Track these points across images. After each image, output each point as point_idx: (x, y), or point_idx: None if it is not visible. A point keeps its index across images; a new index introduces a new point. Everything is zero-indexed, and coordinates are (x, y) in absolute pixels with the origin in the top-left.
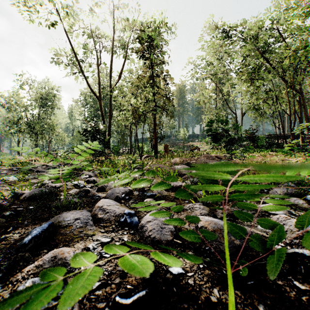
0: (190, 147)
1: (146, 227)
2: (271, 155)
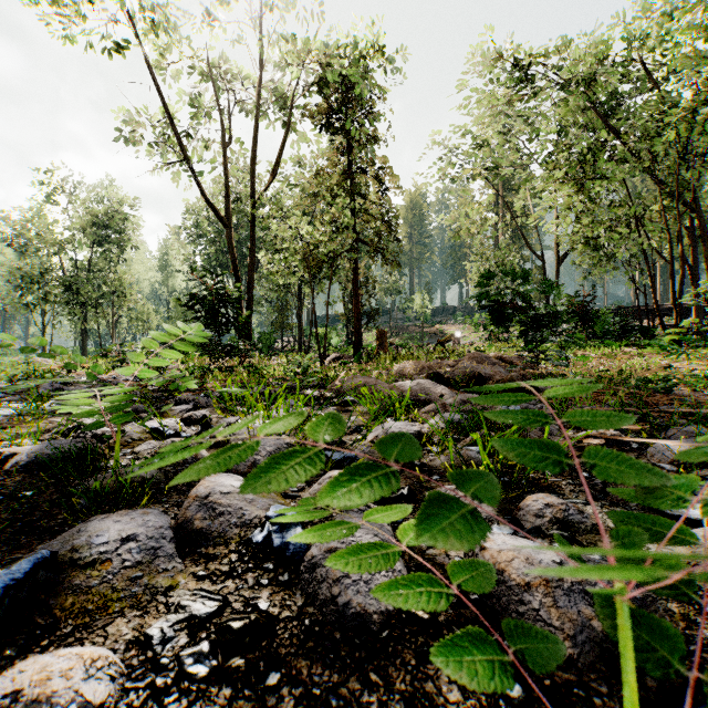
0: (437, 336)
1: (324, 568)
2: (629, 355)
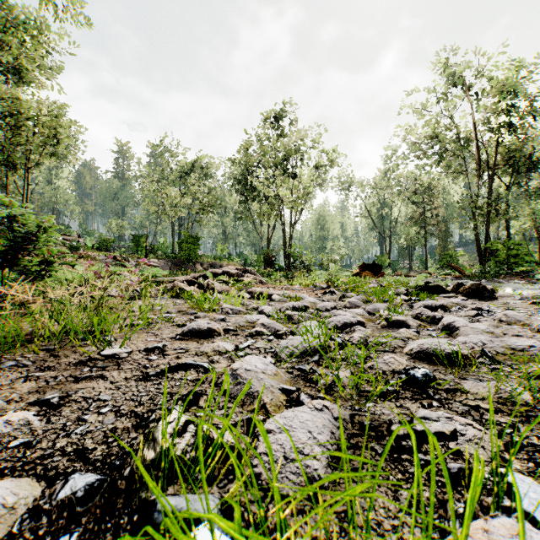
0: None
1: None
2: None
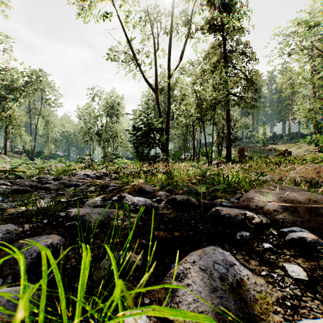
0: (271, 151)
1: None
2: None
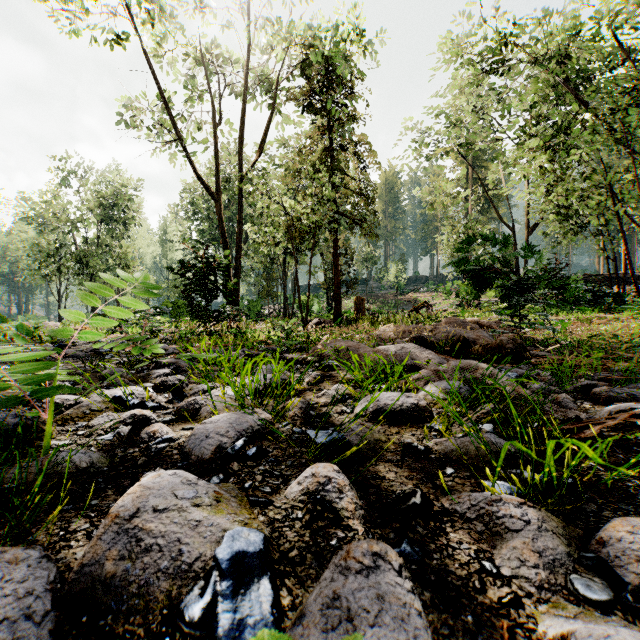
0: (411, 303)
1: None
2: (604, 320)
